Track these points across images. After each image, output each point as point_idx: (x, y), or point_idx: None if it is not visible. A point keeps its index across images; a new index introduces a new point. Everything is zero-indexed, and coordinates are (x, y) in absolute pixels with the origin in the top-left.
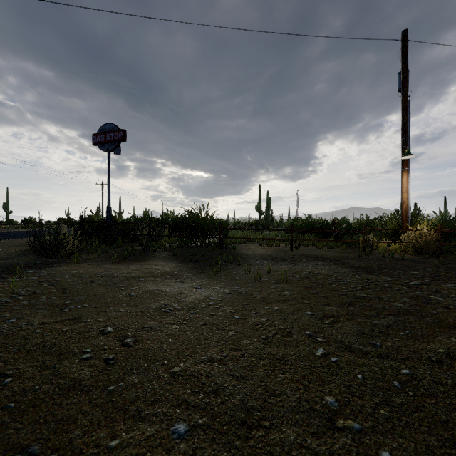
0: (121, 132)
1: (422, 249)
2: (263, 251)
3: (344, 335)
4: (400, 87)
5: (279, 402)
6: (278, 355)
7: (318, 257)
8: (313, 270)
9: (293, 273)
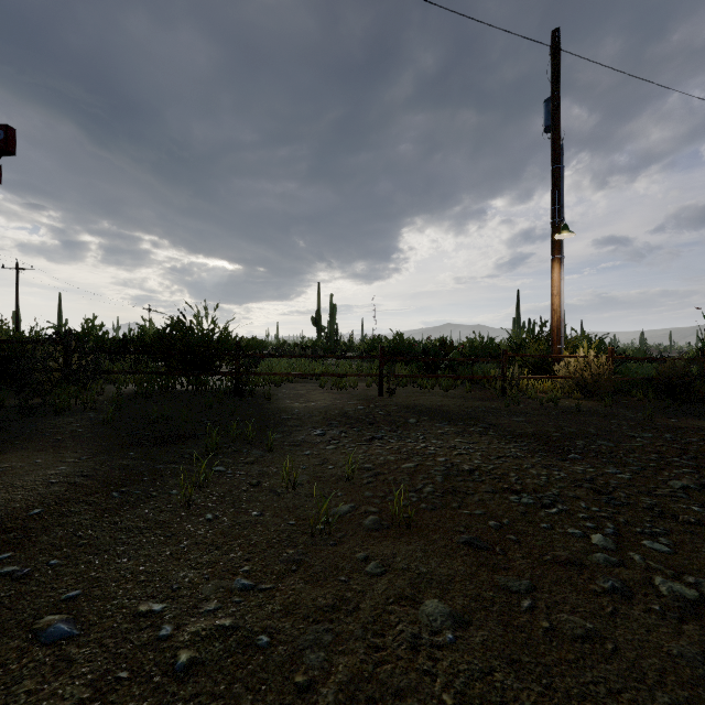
0: None
1: (591, 389)
2: (329, 402)
3: None
4: (547, 123)
5: None
6: None
7: (435, 412)
8: (452, 457)
9: (411, 472)
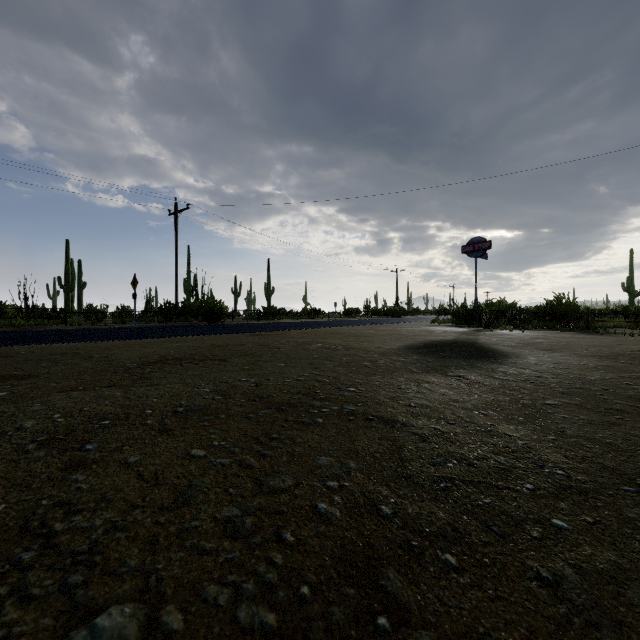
0: (488, 242)
1: None
2: (636, 332)
3: None
4: None
5: (638, 340)
6: (639, 339)
7: None
8: None
9: None
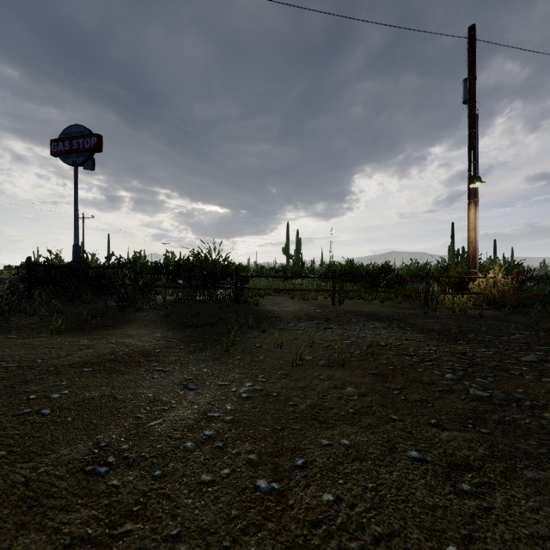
0: (94, 137)
1: (498, 302)
2: (297, 308)
3: (538, 549)
4: (465, 97)
5: None
6: None
7: (371, 315)
8: (376, 338)
9: (348, 345)
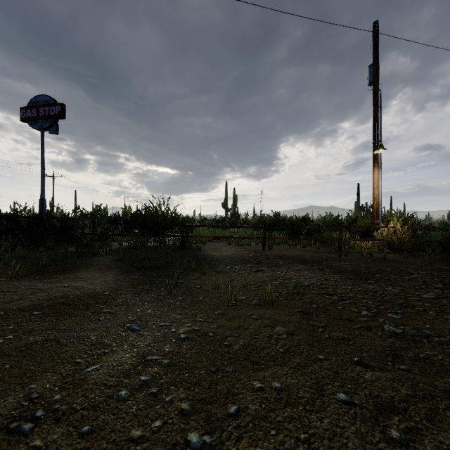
0: (58, 106)
1: (397, 247)
2: (233, 252)
3: None
4: (370, 80)
5: None
6: None
7: (295, 259)
8: (300, 279)
9: (277, 285)
